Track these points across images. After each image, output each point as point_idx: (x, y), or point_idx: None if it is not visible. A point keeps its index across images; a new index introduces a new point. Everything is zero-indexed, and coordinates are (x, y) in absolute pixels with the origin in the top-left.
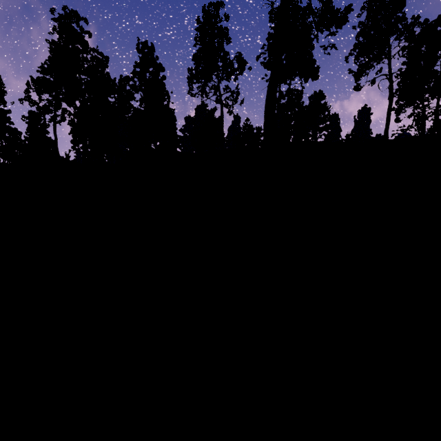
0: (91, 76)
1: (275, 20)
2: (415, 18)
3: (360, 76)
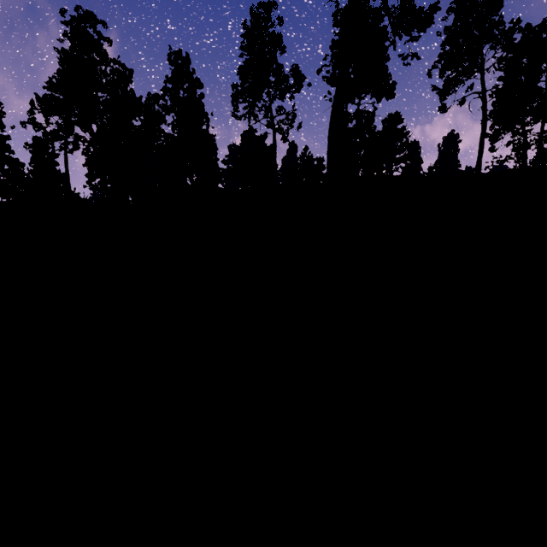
0: (111, 94)
1: (340, 24)
2: (514, 23)
3: (447, 94)
